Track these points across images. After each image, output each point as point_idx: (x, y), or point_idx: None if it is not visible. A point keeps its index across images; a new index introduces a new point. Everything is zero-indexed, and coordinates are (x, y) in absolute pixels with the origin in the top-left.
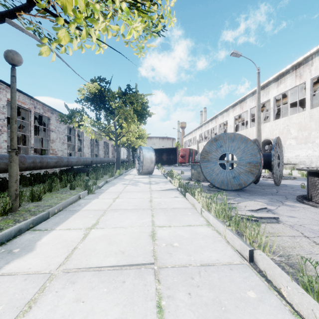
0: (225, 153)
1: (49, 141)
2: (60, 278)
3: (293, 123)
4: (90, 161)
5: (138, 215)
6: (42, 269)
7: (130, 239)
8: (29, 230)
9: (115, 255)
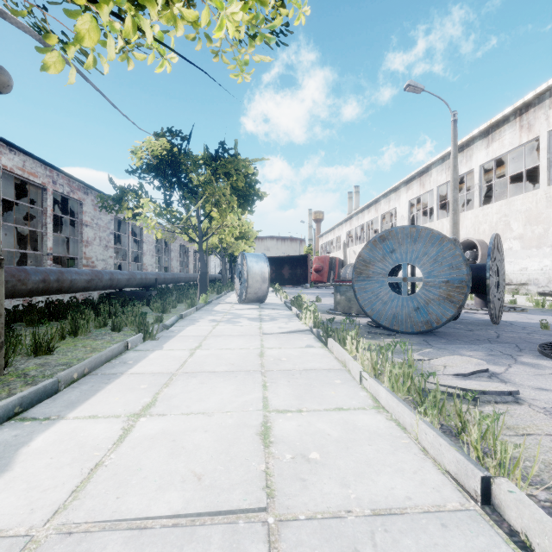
0: (400, 263)
1: (80, 243)
2: (48, 551)
3: (516, 212)
4: (154, 279)
5: (236, 384)
6: (13, 523)
7: (217, 444)
8: (11, 419)
9: (181, 486)
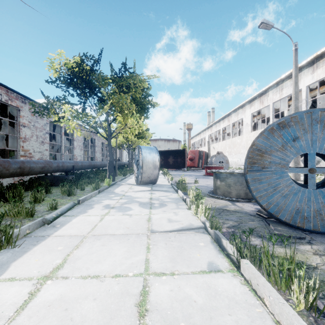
0: (305, 152)
1: (18, 139)
2: None
3: None
4: (72, 166)
5: None
6: None
7: None
8: None
9: None
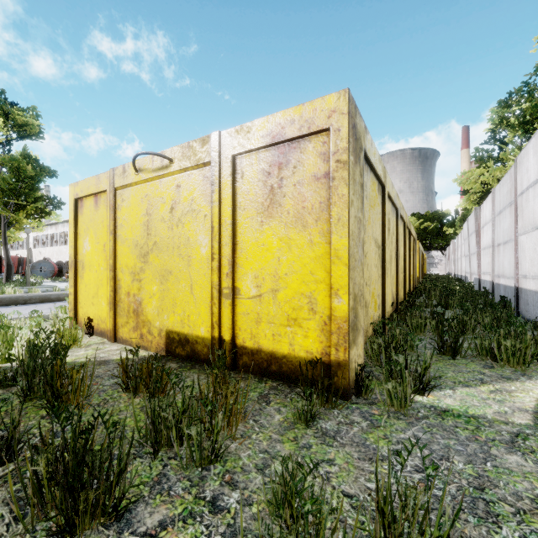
0: (42, 267)
1: None
2: None
3: None
4: None
5: None
6: None
7: None
8: None
9: None
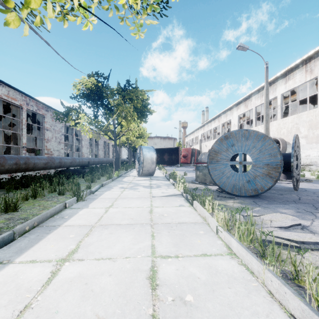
0: (237, 153)
1: (43, 140)
2: None
3: (303, 121)
4: (87, 162)
5: (133, 234)
6: None
7: (117, 287)
8: None
9: None
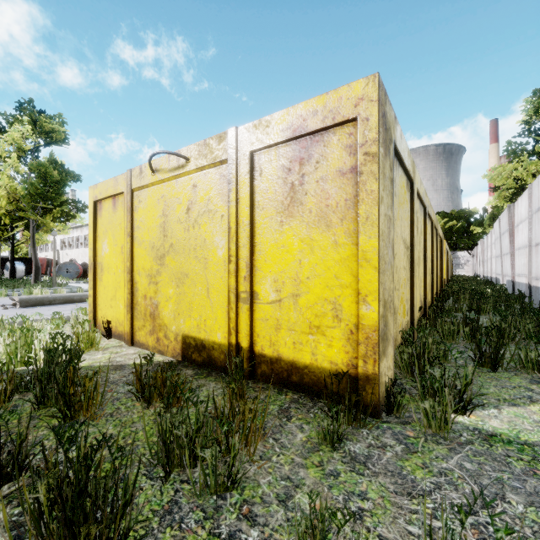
0: (68, 268)
1: None
2: None
3: None
4: None
5: None
6: None
7: None
8: None
9: None
